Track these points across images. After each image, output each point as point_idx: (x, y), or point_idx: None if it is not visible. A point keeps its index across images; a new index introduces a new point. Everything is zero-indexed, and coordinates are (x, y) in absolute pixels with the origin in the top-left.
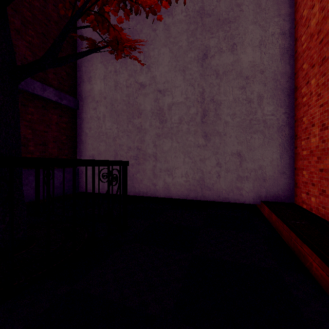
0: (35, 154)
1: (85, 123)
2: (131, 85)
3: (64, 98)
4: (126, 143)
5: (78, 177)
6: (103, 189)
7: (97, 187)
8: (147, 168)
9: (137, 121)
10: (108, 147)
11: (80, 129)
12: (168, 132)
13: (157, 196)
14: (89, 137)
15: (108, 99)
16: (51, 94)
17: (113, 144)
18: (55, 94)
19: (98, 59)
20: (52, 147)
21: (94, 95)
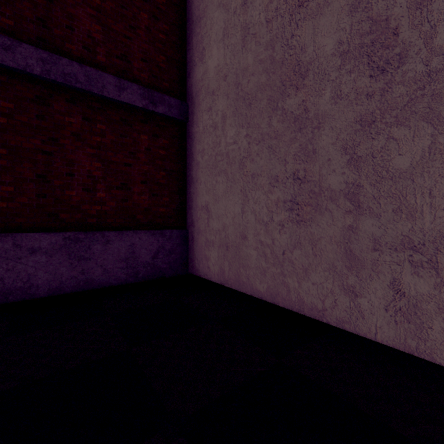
0: (108, 206)
1: (196, 143)
2: (279, 9)
3: (160, 103)
4: (267, 167)
5: (187, 245)
6: (221, 276)
7: (213, 270)
8: (323, 235)
9: (294, 100)
10: (231, 185)
11: (190, 157)
12: (412, 96)
13: (362, 334)
14: (202, 169)
15: (231, 76)
16: (135, 96)
17: (240, 175)
18: (142, 96)
19: (214, 3)
20: (139, 191)
21: (208, 82)
